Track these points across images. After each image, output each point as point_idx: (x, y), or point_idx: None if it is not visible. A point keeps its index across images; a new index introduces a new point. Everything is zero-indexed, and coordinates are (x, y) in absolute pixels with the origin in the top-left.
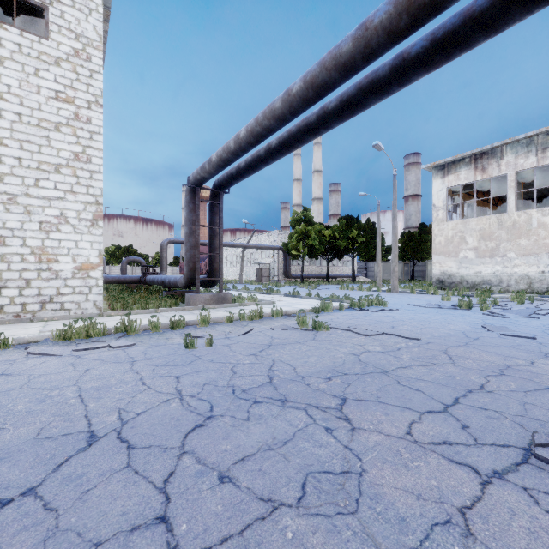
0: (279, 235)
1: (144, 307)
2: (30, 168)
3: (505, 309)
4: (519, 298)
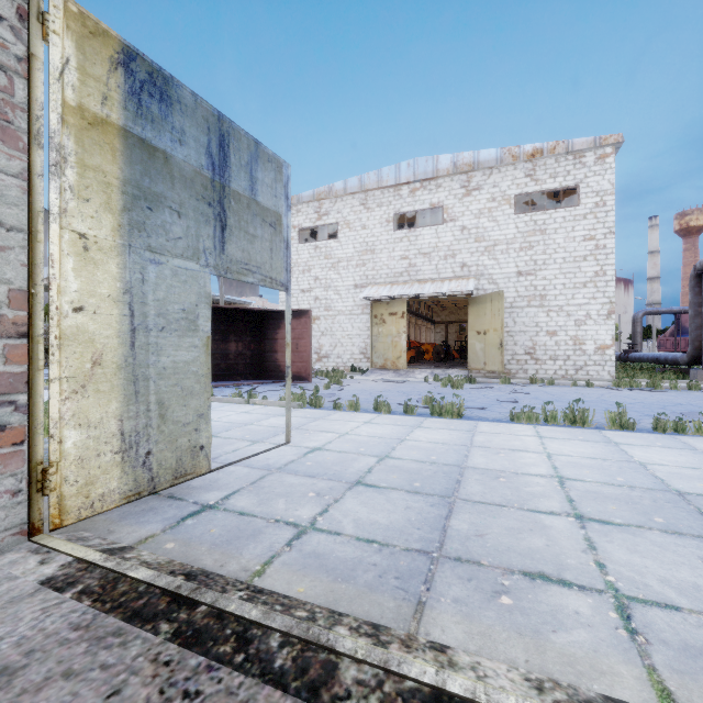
0: None
1: (648, 378)
2: (569, 288)
3: None
4: None
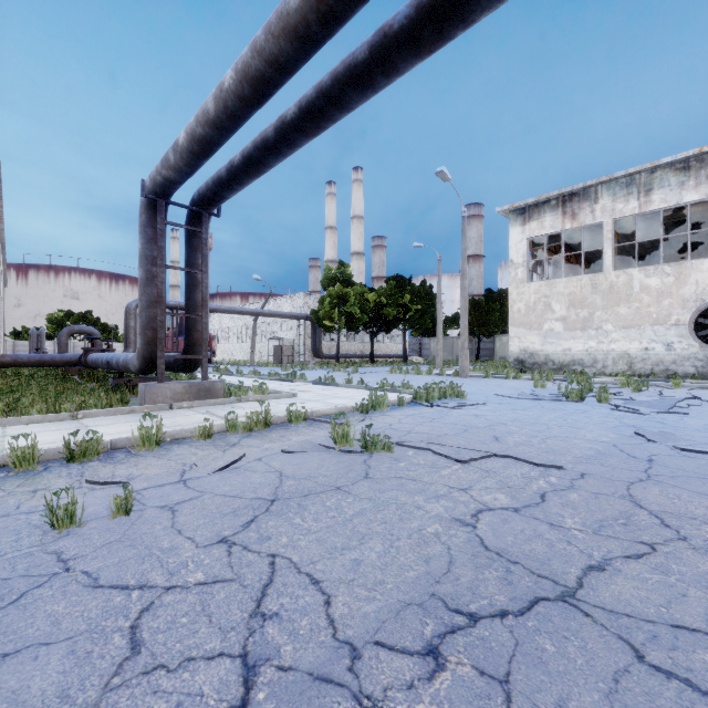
0: (306, 299)
1: (51, 409)
2: None
3: (626, 399)
4: (631, 383)
